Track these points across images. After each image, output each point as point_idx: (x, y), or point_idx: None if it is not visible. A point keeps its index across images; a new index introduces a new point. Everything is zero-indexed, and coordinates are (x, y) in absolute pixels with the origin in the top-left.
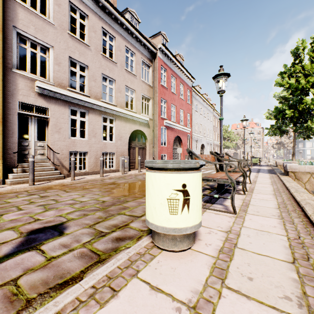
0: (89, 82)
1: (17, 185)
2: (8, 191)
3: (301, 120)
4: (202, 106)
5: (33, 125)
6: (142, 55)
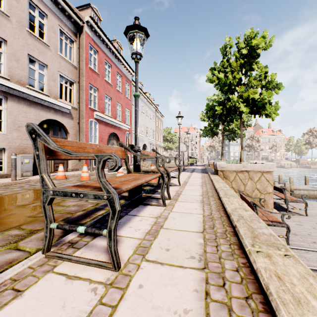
0: None
1: None
2: None
3: (228, 119)
4: (145, 104)
5: None
6: (59, 22)
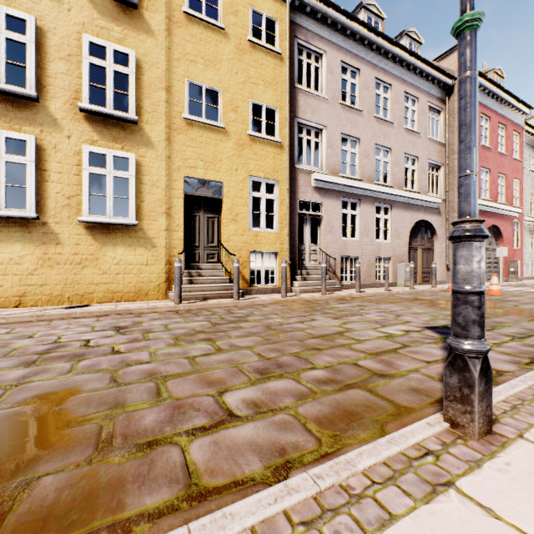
0: (360, 160)
1: (308, 294)
2: (310, 298)
3: None
4: None
5: (308, 226)
6: (428, 97)
